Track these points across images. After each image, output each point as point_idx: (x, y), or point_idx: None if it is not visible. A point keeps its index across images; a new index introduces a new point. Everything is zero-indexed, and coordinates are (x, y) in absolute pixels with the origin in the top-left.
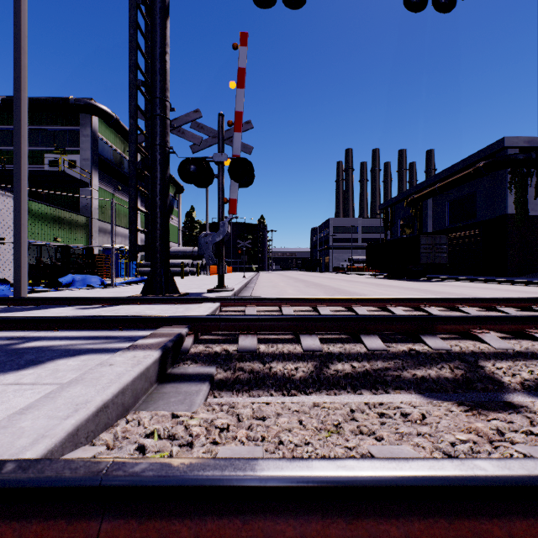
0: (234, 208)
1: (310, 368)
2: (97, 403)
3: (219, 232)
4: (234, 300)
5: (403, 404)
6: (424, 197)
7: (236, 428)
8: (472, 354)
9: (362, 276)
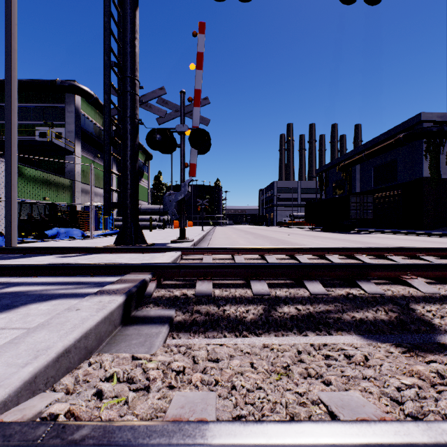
0: (193, 171)
1: (260, 311)
2: (57, 349)
3: (181, 191)
4: (194, 249)
5: (345, 346)
6: (353, 163)
7: (191, 371)
8: (404, 298)
9: (301, 229)
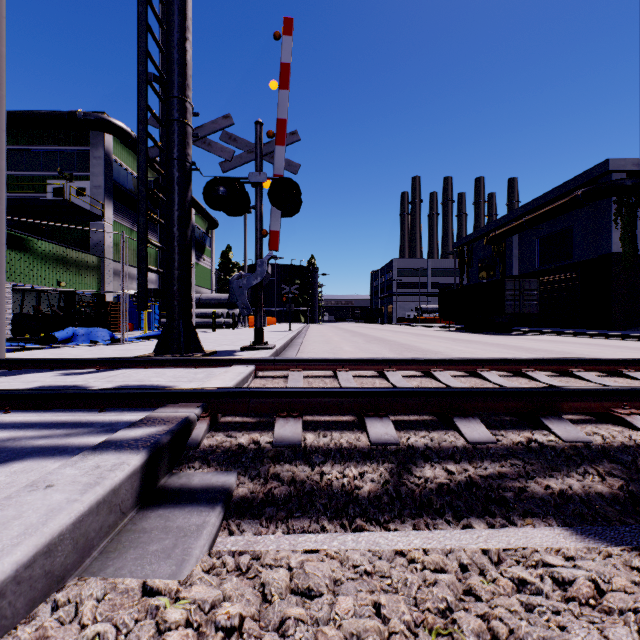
0: (275, 242)
1: (384, 476)
2: None
3: (257, 273)
4: (274, 362)
5: (550, 556)
6: (508, 232)
7: (254, 635)
8: (626, 449)
9: (433, 328)
